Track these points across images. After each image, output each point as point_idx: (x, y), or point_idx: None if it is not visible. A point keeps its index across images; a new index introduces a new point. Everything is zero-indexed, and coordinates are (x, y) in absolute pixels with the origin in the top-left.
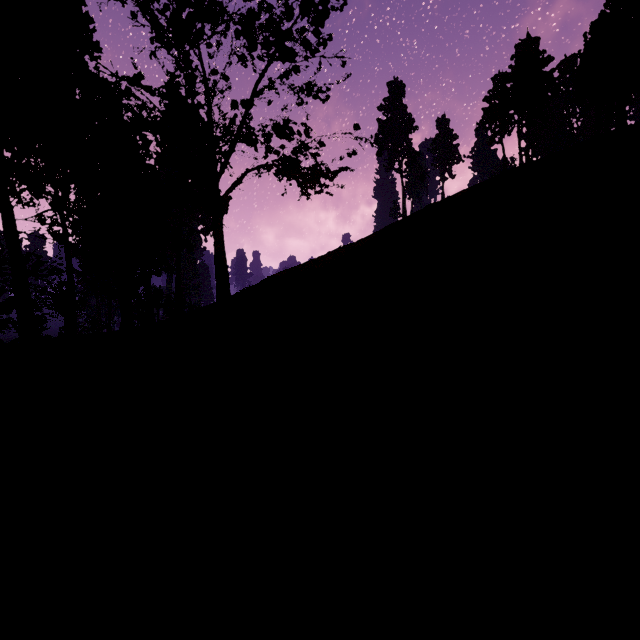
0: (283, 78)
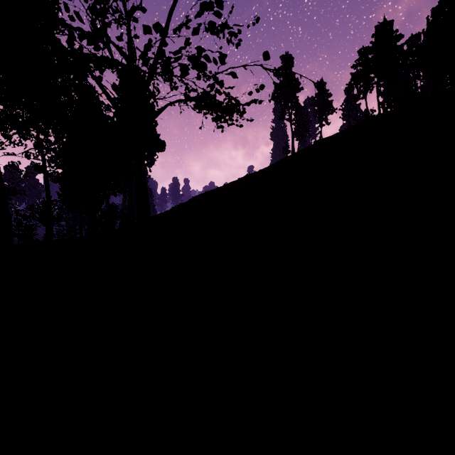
0: (198, 14)
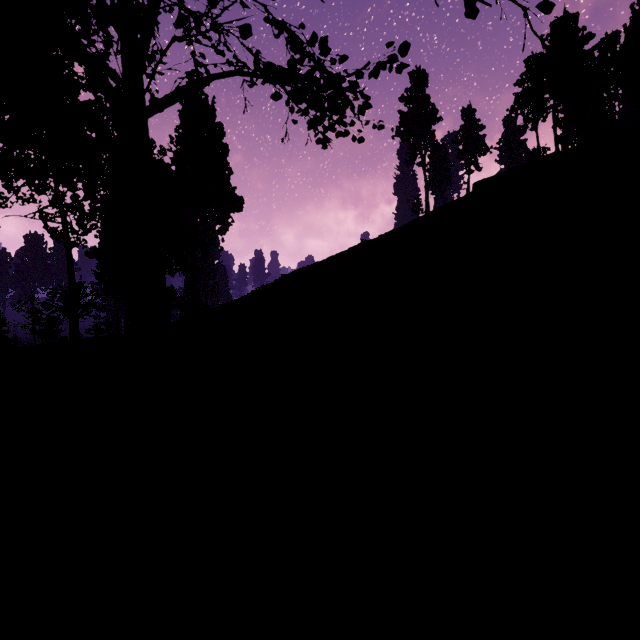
0: None
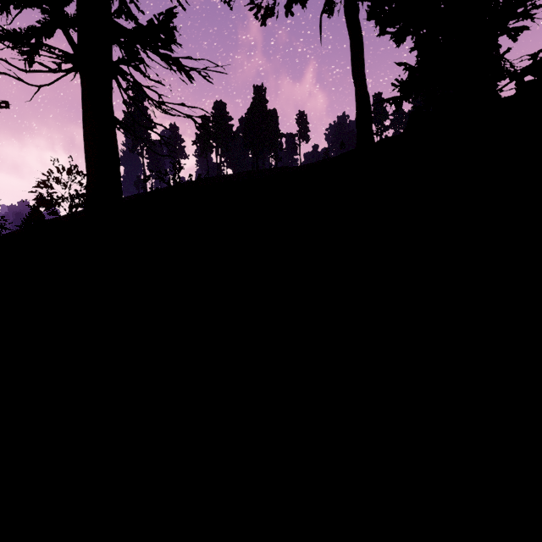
0: None
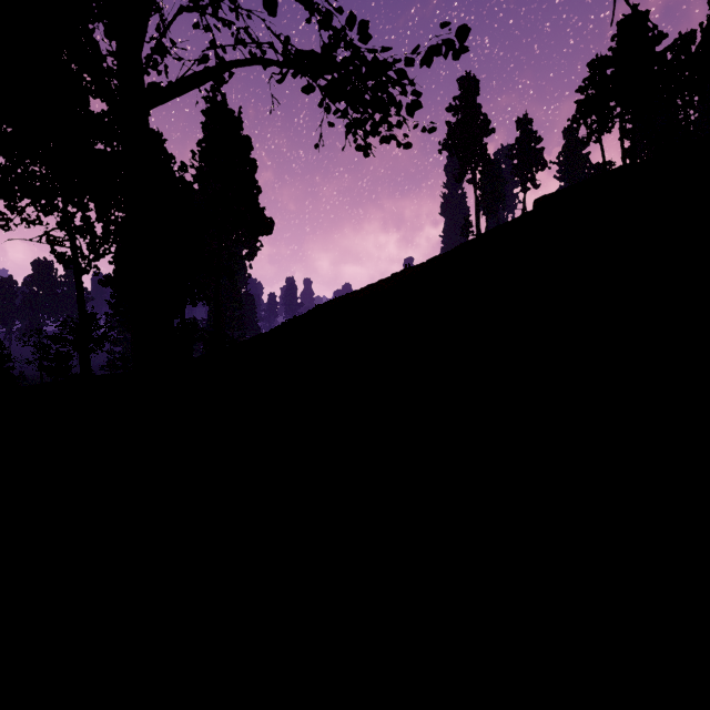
0: None
